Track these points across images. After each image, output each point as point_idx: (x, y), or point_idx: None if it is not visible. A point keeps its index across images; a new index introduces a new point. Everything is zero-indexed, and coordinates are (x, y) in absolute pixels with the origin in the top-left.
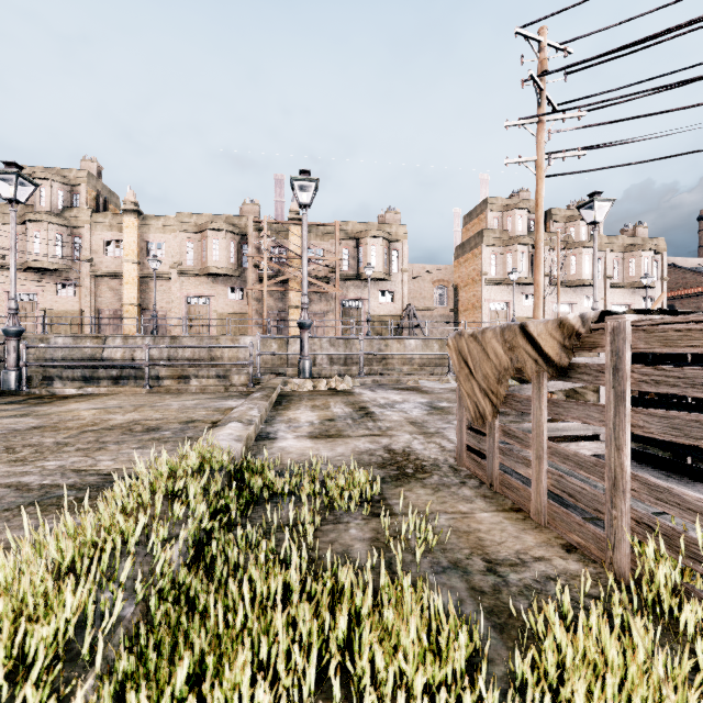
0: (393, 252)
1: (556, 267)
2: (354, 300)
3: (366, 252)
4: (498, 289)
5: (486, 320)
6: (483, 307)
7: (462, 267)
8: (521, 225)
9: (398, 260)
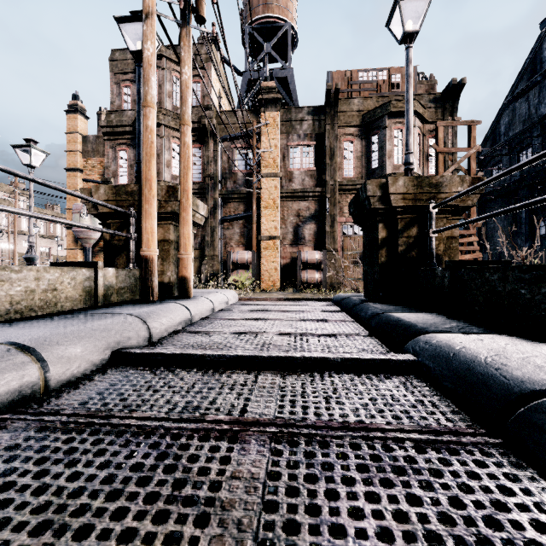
0: None
1: (4, 220)
2: None
3: None
4: None
5: None
6: None
7: None
8: None
9: None
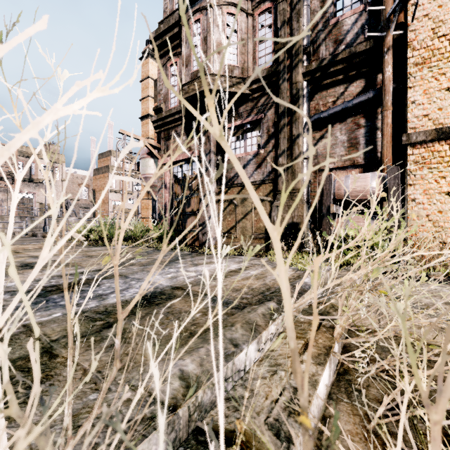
0: (56, 168)
1: None
2: (27, 193)
3: (37, 166)
4: (117, 195)
5: (110, 209)
6: (109, 203)
7: (98, 181)
8: (127, 167)
9: (59, 174)
